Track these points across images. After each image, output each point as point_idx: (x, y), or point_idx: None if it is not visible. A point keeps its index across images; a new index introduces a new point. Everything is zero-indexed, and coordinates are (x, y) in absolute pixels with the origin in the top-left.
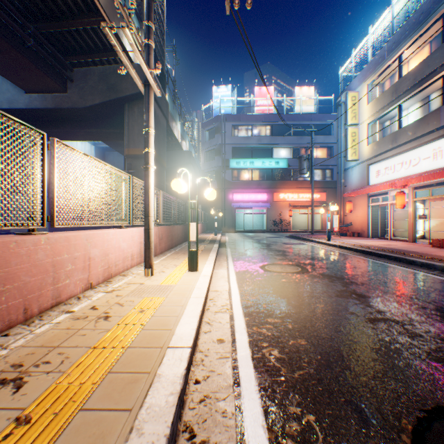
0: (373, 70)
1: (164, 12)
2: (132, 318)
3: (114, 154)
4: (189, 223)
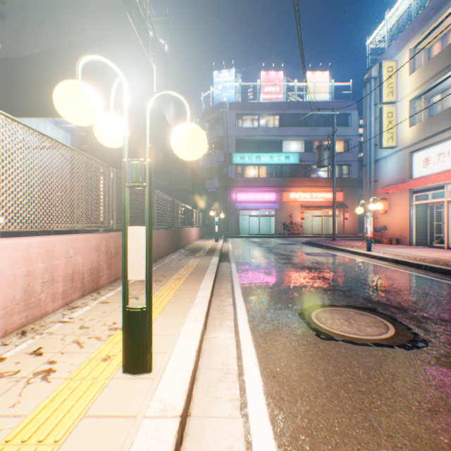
0: (420, 28)
1: None
2: None
3: None
4: (125, 228)
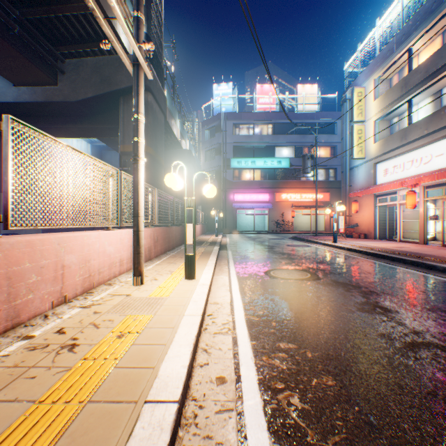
0: (381, 64)
1: (162, 3)
2: (106, 347)
3: (112, 153)
4: (185, 224)
